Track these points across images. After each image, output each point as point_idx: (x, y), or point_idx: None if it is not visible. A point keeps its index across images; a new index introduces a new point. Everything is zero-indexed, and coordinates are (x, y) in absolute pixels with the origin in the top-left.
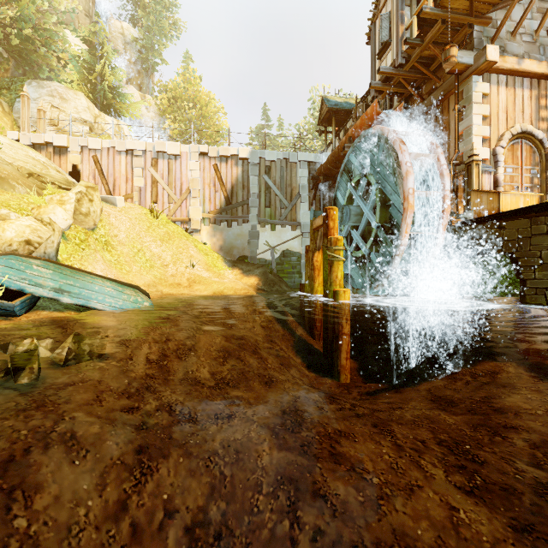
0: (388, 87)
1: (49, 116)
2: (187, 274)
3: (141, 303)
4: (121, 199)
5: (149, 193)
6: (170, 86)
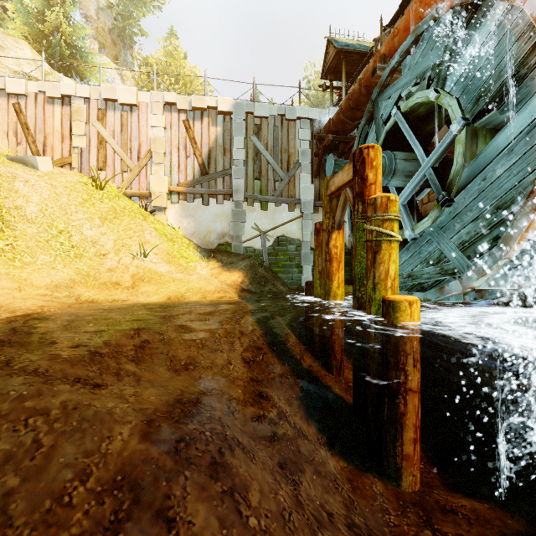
0: None
1: None
2: (132, 268)
3: None
4: (45, 161)
5: (94, 157)
6: (151, 60)
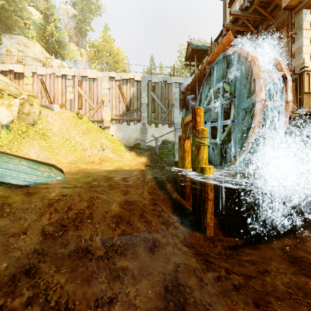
0: (235, 27)
1: (16, 56)
2: (98, 155)
3: (54, 177)
4: (57, 106)
5: (76, 103)
6: (96, 43)
